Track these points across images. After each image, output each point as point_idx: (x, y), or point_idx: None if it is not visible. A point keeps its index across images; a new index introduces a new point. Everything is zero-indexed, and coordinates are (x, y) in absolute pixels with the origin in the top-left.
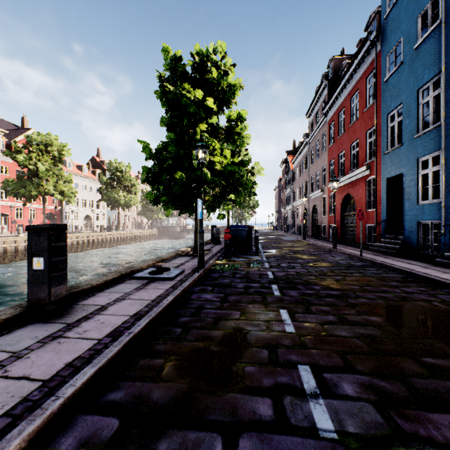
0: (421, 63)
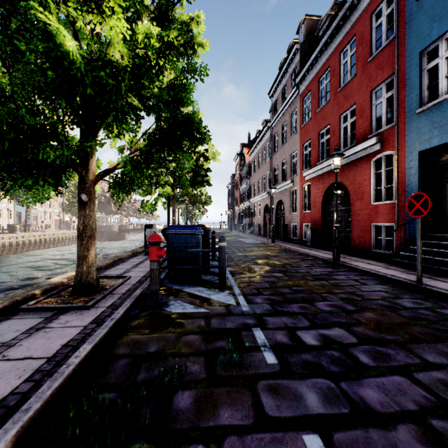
0: None
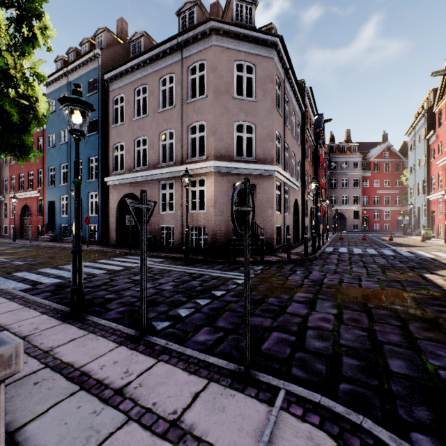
0: (62, 153)
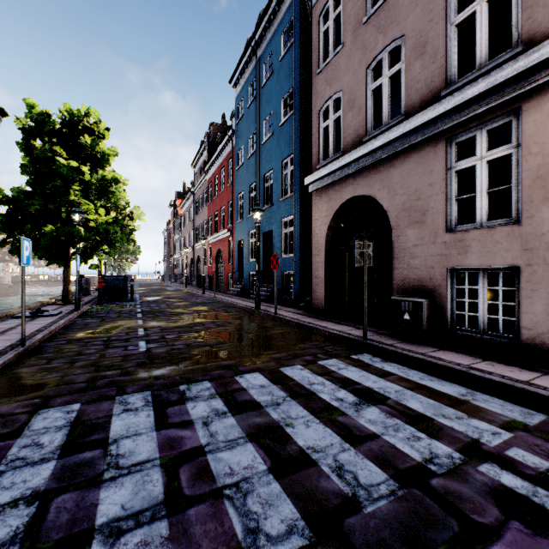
0: (250, 170)
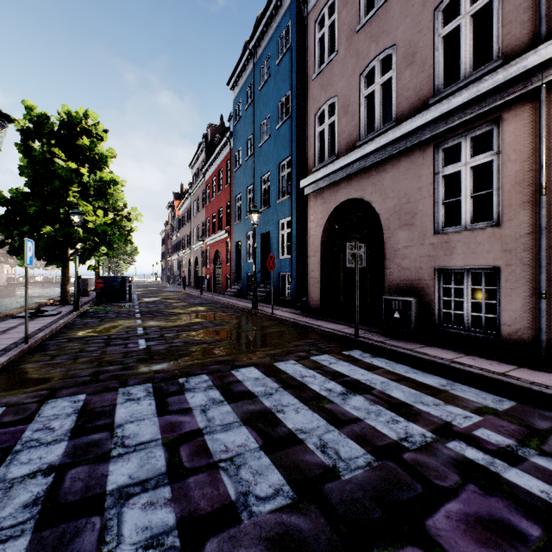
0: (248, 172)
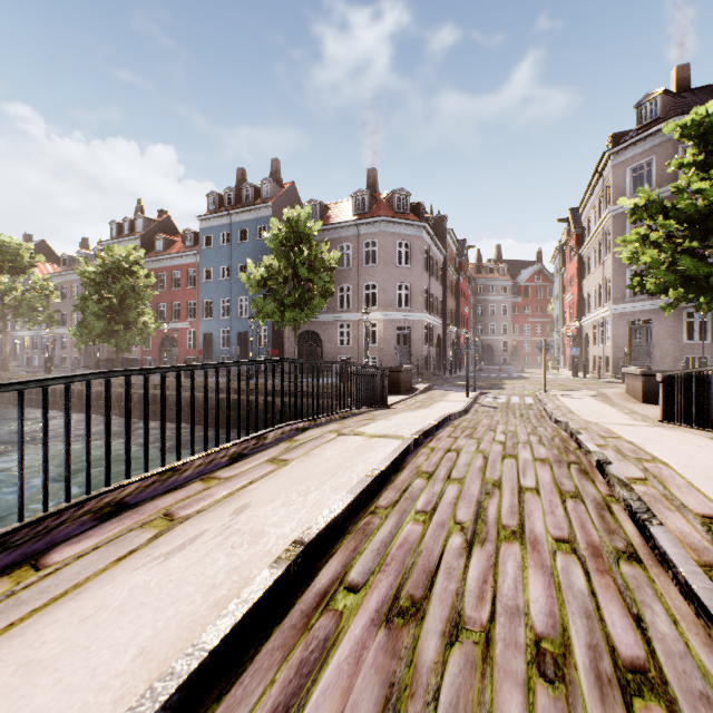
0: (222, 288)
